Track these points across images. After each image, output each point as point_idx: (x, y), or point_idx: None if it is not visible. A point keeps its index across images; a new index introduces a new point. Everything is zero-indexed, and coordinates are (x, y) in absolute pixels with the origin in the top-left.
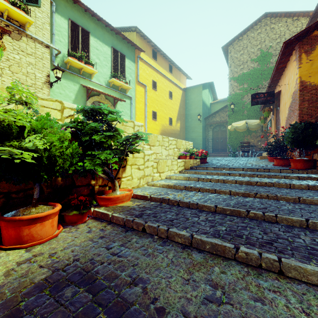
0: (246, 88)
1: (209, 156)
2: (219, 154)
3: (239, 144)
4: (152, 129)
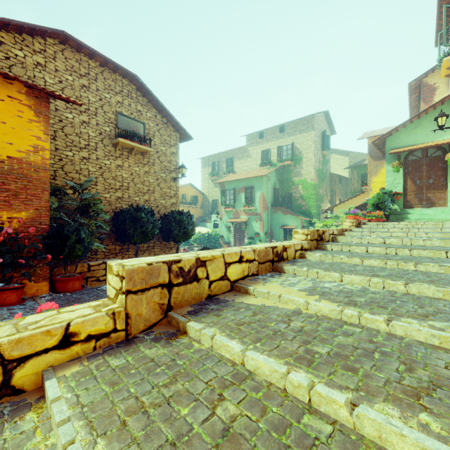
0: None
1: None
2: None
3: None
4: None
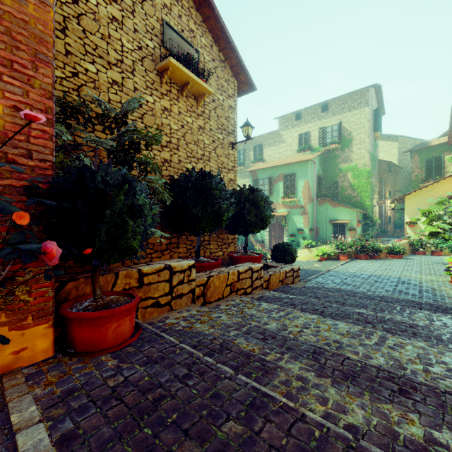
0: None
1: None
2: None
3: None
4: None
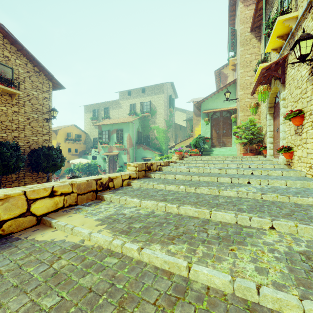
0: None
1: None
2: None
3: None
4: None
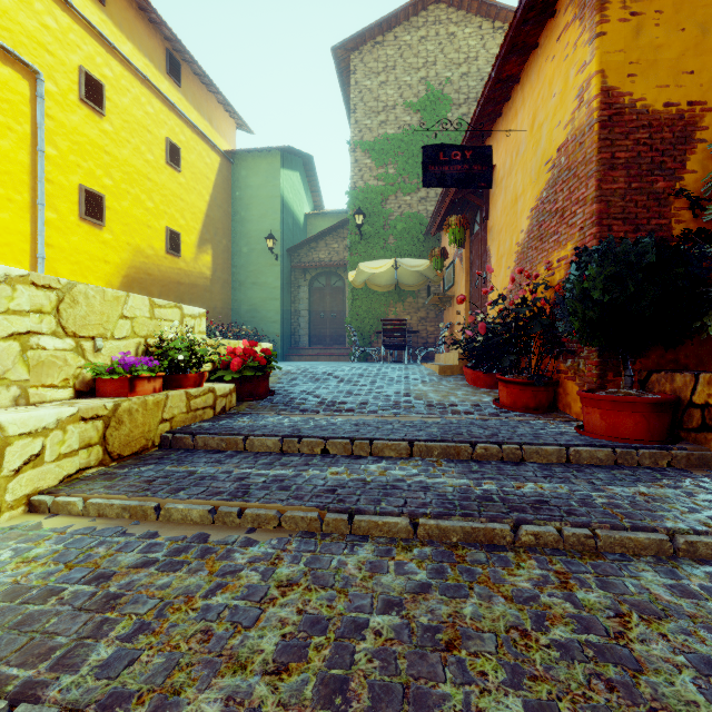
0: (394, 177)
1: (302, 357)
2: (326, 351)
3: (377, 327)
4: (82, 256)
